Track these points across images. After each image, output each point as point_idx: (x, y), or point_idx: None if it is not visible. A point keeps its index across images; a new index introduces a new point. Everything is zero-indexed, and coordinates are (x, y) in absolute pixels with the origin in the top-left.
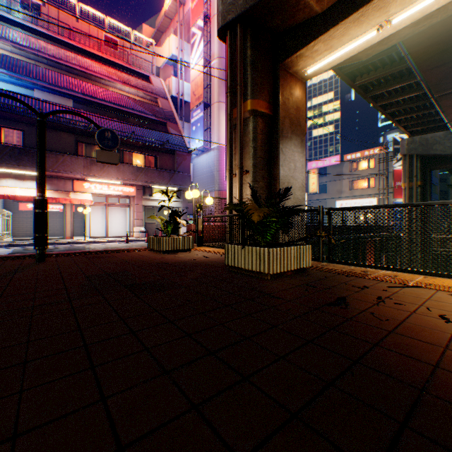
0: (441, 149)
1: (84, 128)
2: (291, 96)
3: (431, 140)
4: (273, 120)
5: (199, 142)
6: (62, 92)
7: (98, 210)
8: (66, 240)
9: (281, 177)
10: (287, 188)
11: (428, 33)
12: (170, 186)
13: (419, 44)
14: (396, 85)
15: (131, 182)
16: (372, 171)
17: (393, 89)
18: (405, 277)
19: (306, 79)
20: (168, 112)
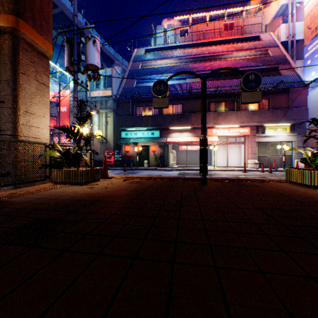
0: None
1: (213, 92)
2: None
3: None
4: None
5: (316, 73)
6: (199, 74)
7: (220, 147)
8: None
9: None
10: None
11: None
12: (282, 122)
13: None
14: None
15: (245, 124)
16: None
17: None
18: None
19: None
20: (278, 57)
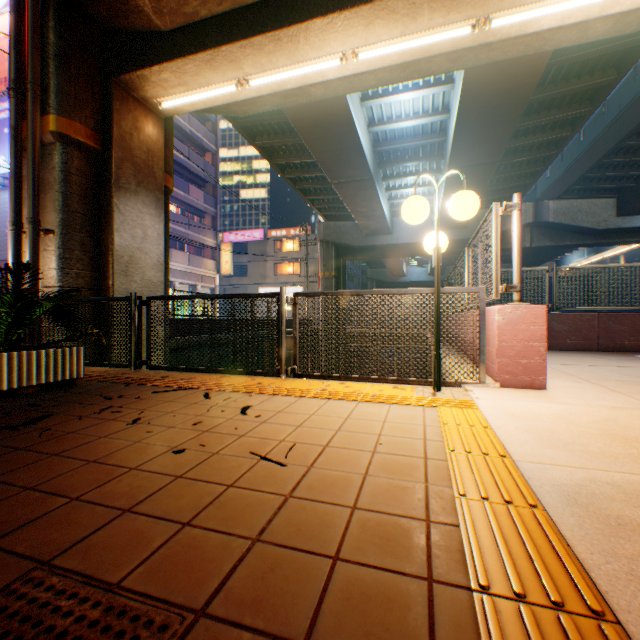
0: (352, 240)
1: None
2: (138, 131)
3: (343, 228)
4: (105, 159)
5: (7, 163)
6: None
7: None
8: None
9: (118, 247)
10: (25, 264)
11: (308, 112)
12: None
13: (303, 121)
14: (300, 160)
15: None
16: (299, 255)
17: (300, 163)
18: (201, 378)
19: (166, 115)
20: None
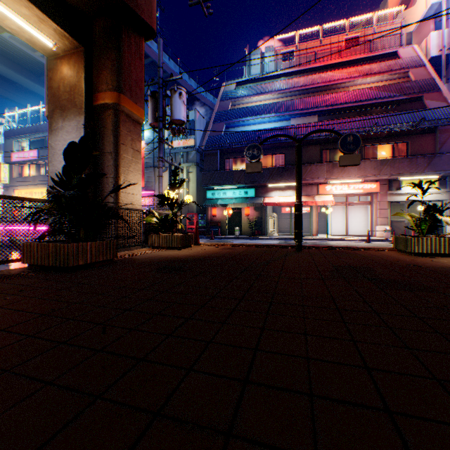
0: None
1: (325, 137)
2: None
3: None
4: None
5: None
6: (308, 112)
7: (337, 209)
8: (311, 237)
9: None
10: None
11: None
12: (426, 175)
13: None
14: None
15: (371, 178)
16: None
17: None
18: None
19: None
20: (423, 82)
